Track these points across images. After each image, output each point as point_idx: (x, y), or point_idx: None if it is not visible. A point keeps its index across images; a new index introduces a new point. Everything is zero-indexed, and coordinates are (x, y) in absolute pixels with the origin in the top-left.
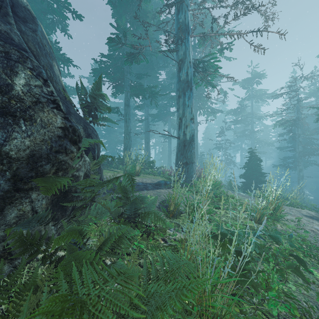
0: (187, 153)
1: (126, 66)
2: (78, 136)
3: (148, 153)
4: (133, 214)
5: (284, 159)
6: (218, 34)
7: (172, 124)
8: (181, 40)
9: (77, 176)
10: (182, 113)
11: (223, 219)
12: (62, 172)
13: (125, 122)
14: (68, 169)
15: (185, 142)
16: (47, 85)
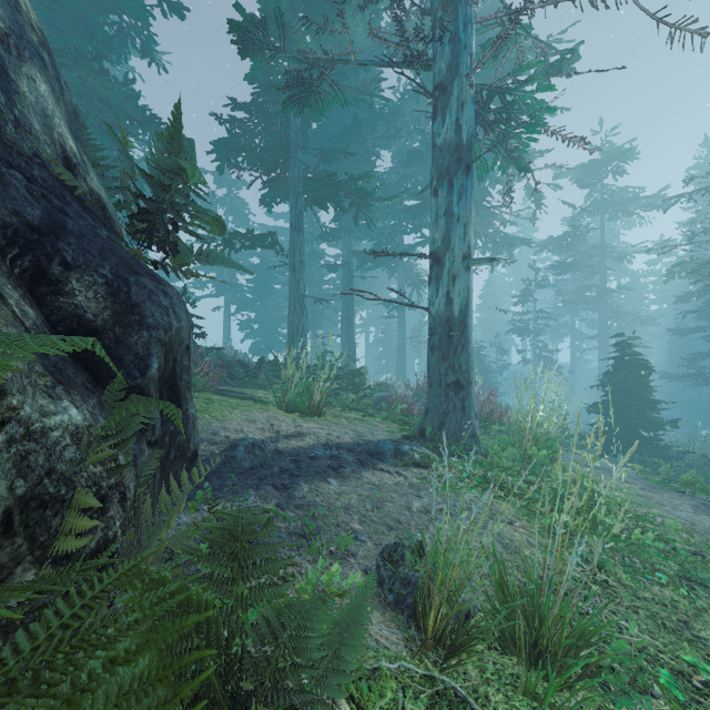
0: (458, 354)
1: (294, 129)
2: None
3: (350, 345)
4: None
5: (692, 360)
6: (554, 2)
7: (407, 276)
8: (442, 25)
9: None
10: (443, 240)
11: None
12: None
13: (292, 270)
14: None
15: (453, 324)
16: None
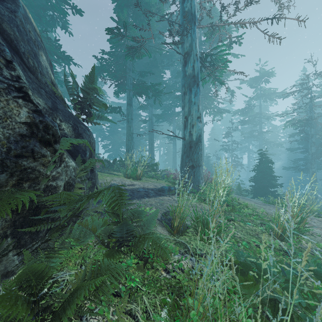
0: (193, 155)
1: (128, 63)
2: (52, 135)
3: (152, 155)
4: (126, 236)
5: (295, 161)
6: (228, 23)
7: (177, 125)
8: (187, 30)
9: (53, 187)
10: (187, 112)
11: (264, 276)
12: (29, 182)
13: (128, 122)
14: (38, 178)
15: (191, 143)
16: (10, 68)
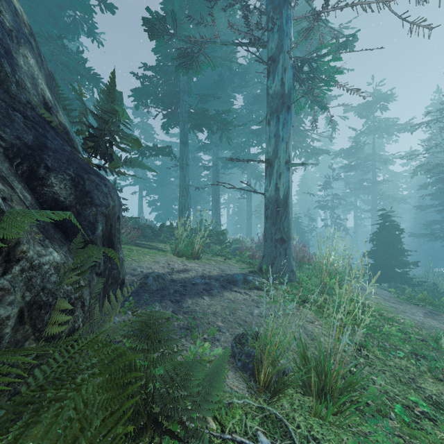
0: (282, 221)
1: (182, 82)
2: None
3: (217, 216)
4: None
5: (428, 225)
6: (340, 7)
7: (252, 173)
8: (273, 21)
9: None
10: (273, 152)
11: None
12: None
13: (181, 169)
14: None
15: (280, 203)
16: None
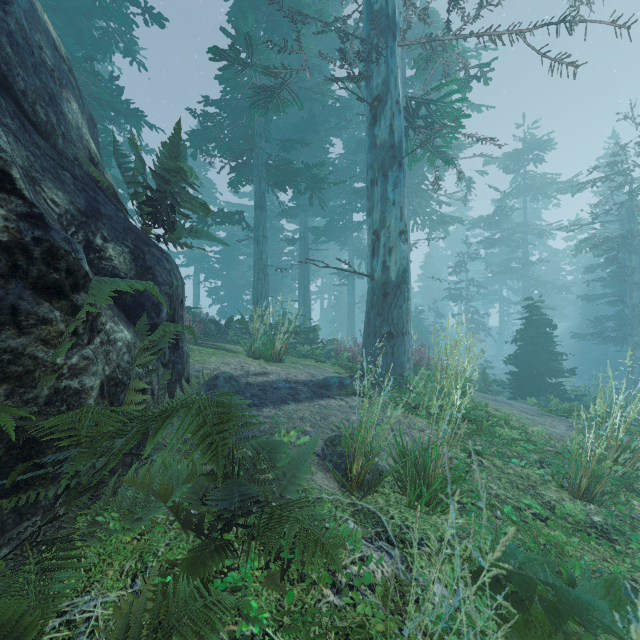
0: (391, 311)
1: (258, 123)
2: (67, 273)
3: (306, 309)
4: (240, 507)
5: (597, 322)
6: (464, 35)
7: (356, 249)
8: (378, 50)
9: (73, 391)
10: (379, 220)
11: None
12: (8, 385)
13: (256, 243)
14: (33, 373)
15: (387, 287)
16: None
